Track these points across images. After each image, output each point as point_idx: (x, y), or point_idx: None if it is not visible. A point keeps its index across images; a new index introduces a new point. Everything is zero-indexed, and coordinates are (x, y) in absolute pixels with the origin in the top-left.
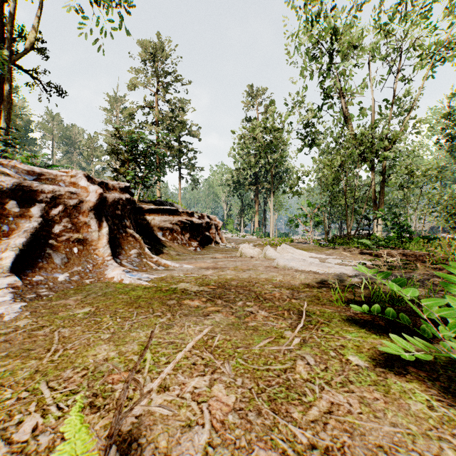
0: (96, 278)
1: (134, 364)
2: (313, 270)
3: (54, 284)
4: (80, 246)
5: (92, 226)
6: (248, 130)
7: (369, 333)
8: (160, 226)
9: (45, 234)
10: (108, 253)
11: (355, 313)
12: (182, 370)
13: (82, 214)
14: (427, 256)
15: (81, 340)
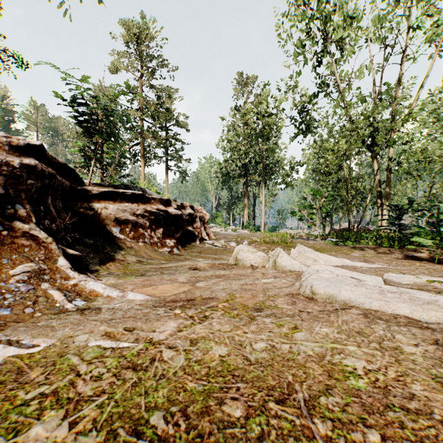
0: None
1: None
2: (401, 312)
3: None
4: None
5: None
6: (237, 119)
7: None
8: (117, 218)
9: None
10: None
11: None
12: None
13: None
14: None
15: None
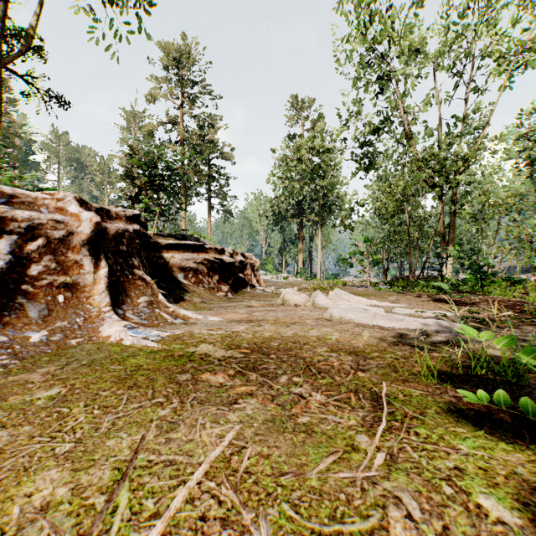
0: (86, 338)
1: (93, 518)
2: (379, 324)
3: (23, 347)
4: (68, 292)
5: (85, 266)
6: (291, 151)
7: (493, 440)
8: (181, 266)
9: (17, 277)
10: (106, 302)
11: (457, 396)
12: (179, 535)
13: (71, 249)
14: (519, 303)
15: (19, 459)
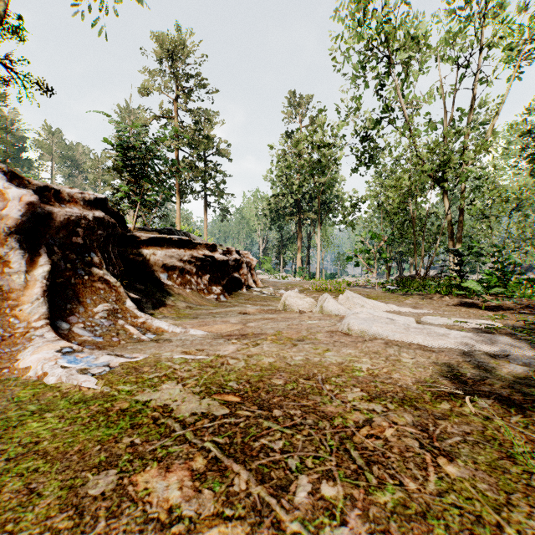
0: None
1: None
2: (417, 341)
3: None
4: None
5: (13, 262)
6: (289, 147)
7: None
8: (164, 264)
9: None
10: (40, 313)
11: None
12: None
13: None
14: None
15: None
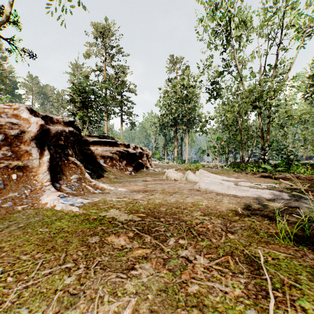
0: (30, 204)
1: None
2: (232, 193)
3: None
4: (20, 172)
5: (33, 154)
6: (170, 87)
7: None
8: (102, 155)
9: None
10: (47, 179)
11: None
12: None
13: (24, 143)
14: None
15: None
